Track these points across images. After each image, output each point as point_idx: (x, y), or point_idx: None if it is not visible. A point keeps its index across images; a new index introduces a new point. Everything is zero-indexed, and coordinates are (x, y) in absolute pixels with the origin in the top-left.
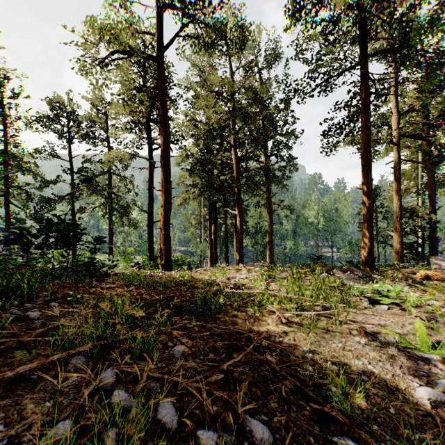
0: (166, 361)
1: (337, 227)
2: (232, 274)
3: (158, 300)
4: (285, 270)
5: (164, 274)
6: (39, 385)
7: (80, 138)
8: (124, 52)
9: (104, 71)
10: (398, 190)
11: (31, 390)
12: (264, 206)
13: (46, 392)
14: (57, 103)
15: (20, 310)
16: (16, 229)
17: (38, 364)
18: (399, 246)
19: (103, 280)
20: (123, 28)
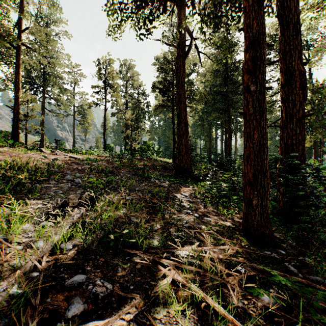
0: None
1: None
2: None
3: None
4: None
5: None
6: None
7: None
8: None
9: None
10: None
11: None
12: None
13: None
14: None
15: None
16: None
17: None
18: None
19: None
20: None
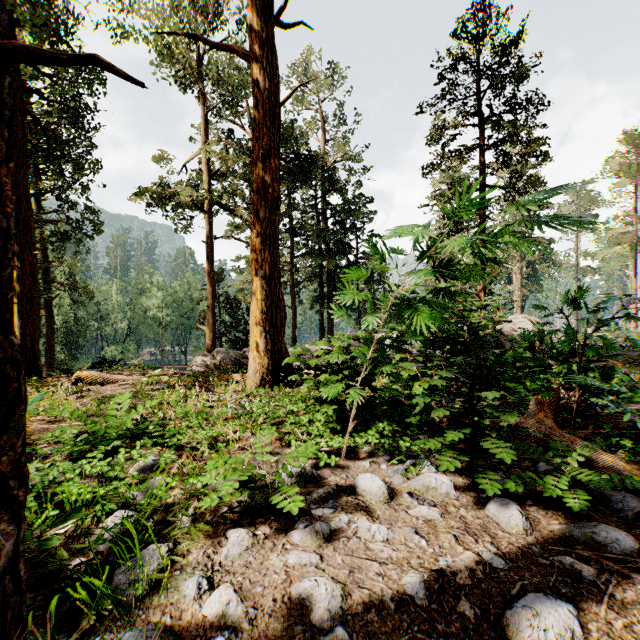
0: None
1: (192, 324)
2: None
3: None
4: None
5: None
6: None
7: None
8: None
9: None
10: (210, 271)
11: None
12: None
13: None
14: None
15: None
16: None
17: None
18: (211, 344)
19: None
20: None
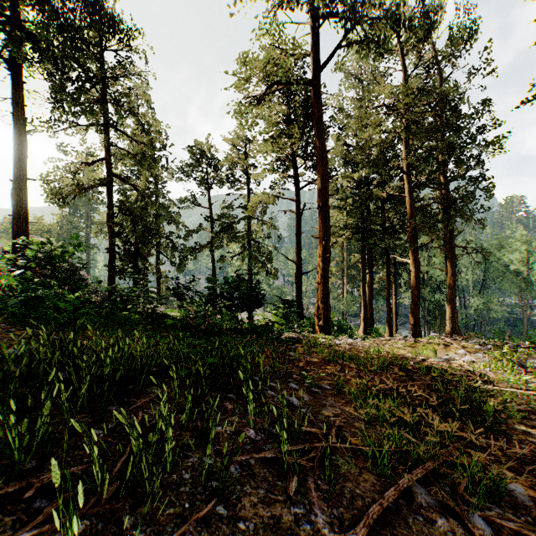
0: (522, 511)
1: None
2: (441, 352)
3: (391, 390)
4: (530, 354)
5: (350, 345)
6: (410, 521)
7: (220, 182)
8: (282, 82)
9: (257, 108)
10: None
11: (408, 528)
12: (442, 249)
13: (429, 535)
14: (201, 149)
15: (271, 391)
16: (209, 289)
17: (396, 492)
18: None
19: (293, 349)
20: (288, 56)
